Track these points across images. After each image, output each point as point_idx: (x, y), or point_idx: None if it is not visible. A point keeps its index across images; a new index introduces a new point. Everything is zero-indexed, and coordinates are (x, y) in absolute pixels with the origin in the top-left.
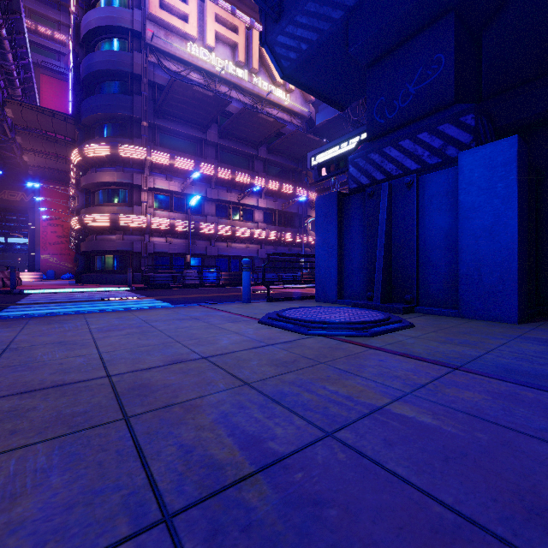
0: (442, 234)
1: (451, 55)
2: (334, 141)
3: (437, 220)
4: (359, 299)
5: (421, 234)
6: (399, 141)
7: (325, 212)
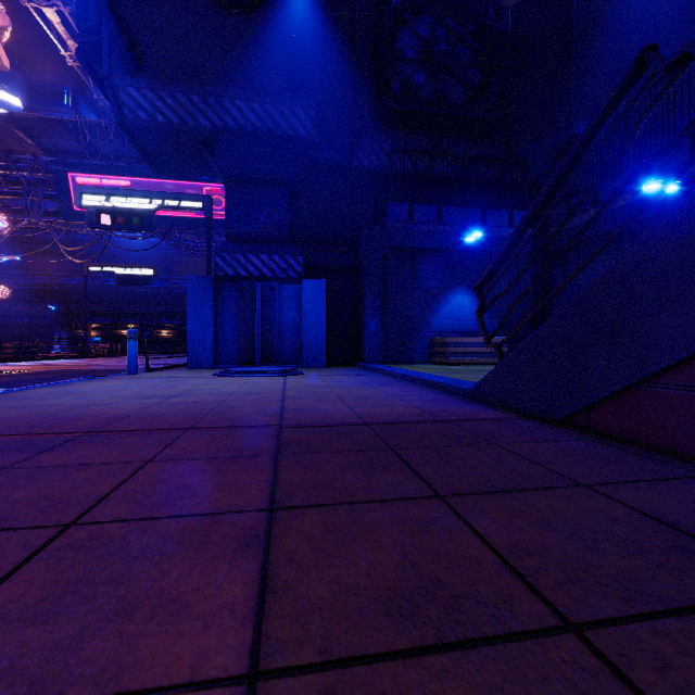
0: (292, 322)
1: (287, 212)
2: (124, 190)
3: (289, 313)
4: (233, 364)
5: (280, 320)
6: (259, 254)
7: (201, 292)
